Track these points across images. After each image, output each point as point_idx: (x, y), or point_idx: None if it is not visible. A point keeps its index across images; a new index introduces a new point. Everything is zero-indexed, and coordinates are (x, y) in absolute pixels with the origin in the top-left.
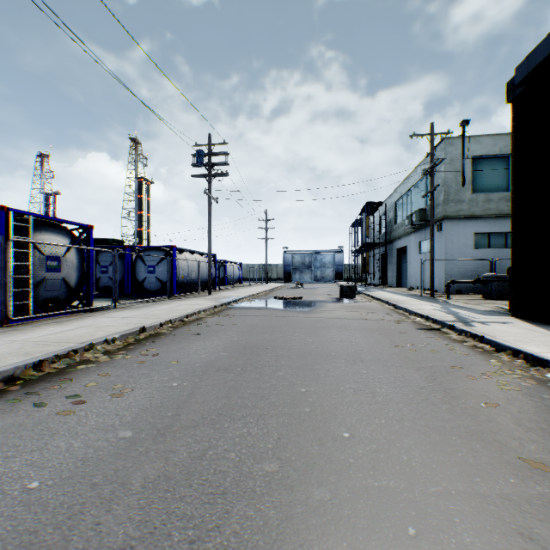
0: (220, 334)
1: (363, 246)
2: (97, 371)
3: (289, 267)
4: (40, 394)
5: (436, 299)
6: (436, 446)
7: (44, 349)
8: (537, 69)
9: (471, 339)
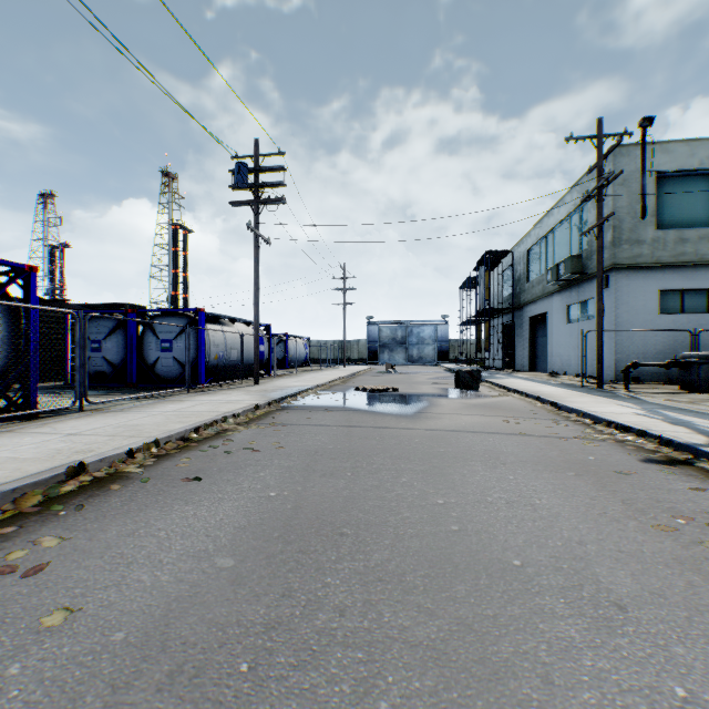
0: (243, 478)
1: (480, 313)
2: None
3: (374, 344)
4: None
5: (611, 392)
6: None
7: None
8: None
9: None
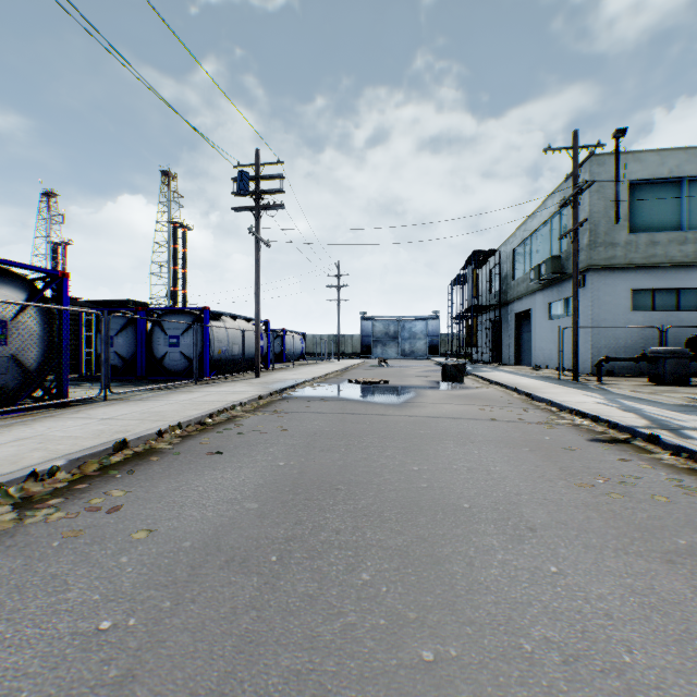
0: (256, 453)
1: (469, 310)
2: None
3: (368, 339)
4: None
5: (584, 384)
6: None
7: None
8: None
9: None
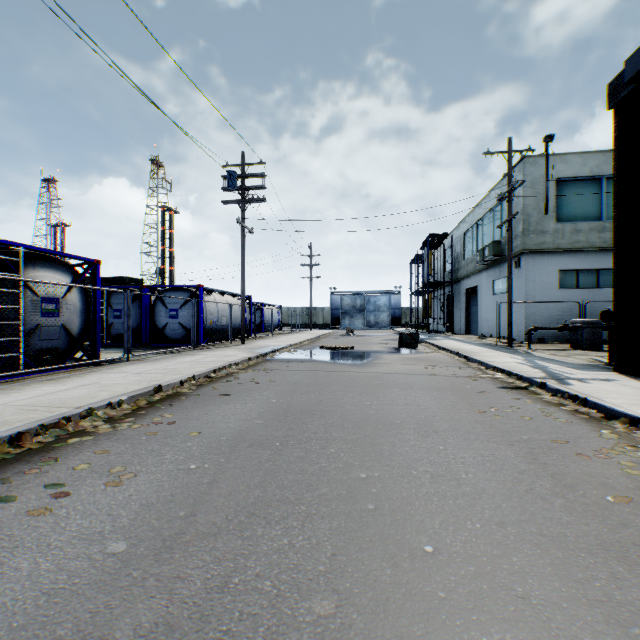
0: (254, 395)
1: (425, 286)
2: (93, 447)
3: (337, 311)
4: (11, 482)
5: (515, 349)
6: (560, 569)
7: (27, 416)
8: None
9: (570, 401)
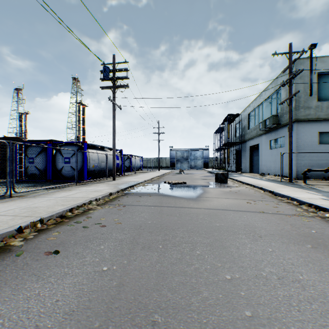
0: (88, 251)
1: (225, 144)
2: None
3: (173, 159)
4: None
5: (298, 185)
6: None
7: None
8: None
9: None
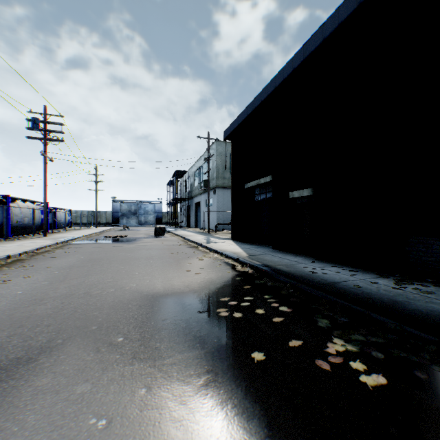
0: (71, 256)
1: (175, 200)
2: None
3: (117, 214)
4: None
5: (209, 234)
6: (165, 272)
7: None
8: (230, 135)
9: (205, 248)
